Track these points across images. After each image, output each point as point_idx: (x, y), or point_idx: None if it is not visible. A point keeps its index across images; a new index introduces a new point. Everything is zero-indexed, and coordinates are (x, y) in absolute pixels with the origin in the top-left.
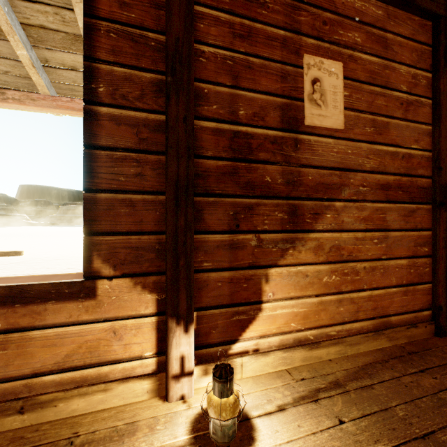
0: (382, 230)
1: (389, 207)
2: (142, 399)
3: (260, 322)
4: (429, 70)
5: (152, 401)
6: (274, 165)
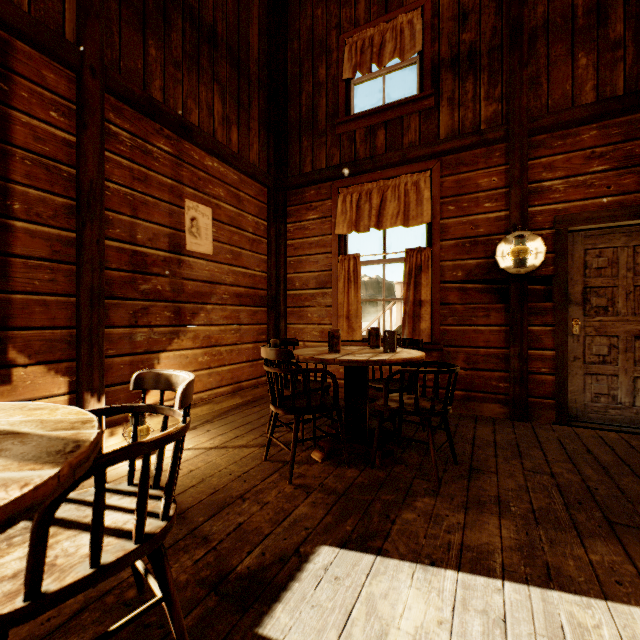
0: (237, 325)
1: (242, 309)
2: None
3: (154, 393)
4: (266, 220)
5: None
6: (164, 277)
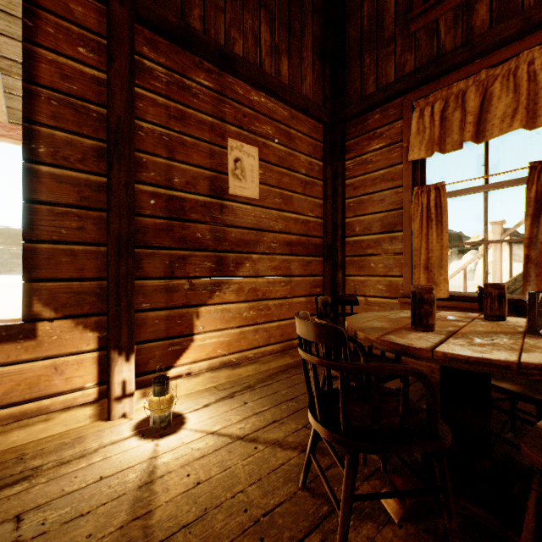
0: (288, 276)
1: (293, 258)
2: (85, 424)
3: (192, 350)
4: (321, 159)
5: (95, 423)
6: (204, 224)
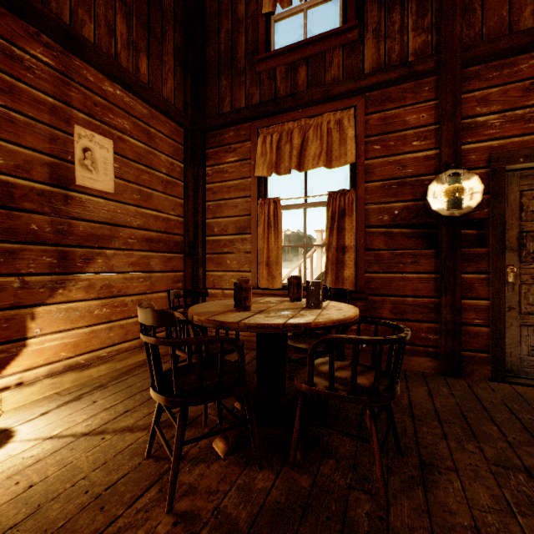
0: (147, 272)
1: (153, 255)
2: None
3: (25, 357)
4: (183, 162)
5: None
6: (42, 215)
